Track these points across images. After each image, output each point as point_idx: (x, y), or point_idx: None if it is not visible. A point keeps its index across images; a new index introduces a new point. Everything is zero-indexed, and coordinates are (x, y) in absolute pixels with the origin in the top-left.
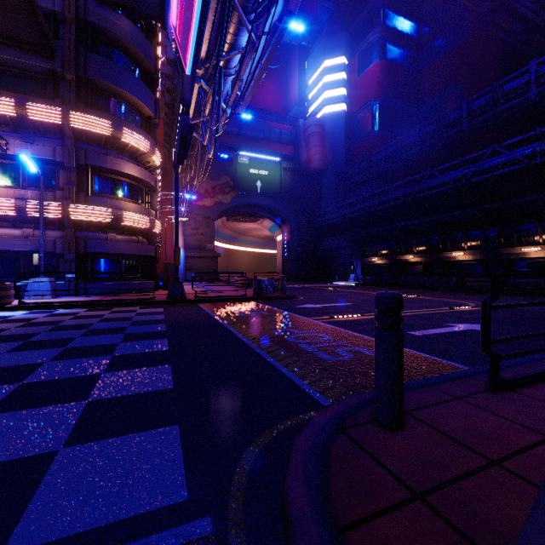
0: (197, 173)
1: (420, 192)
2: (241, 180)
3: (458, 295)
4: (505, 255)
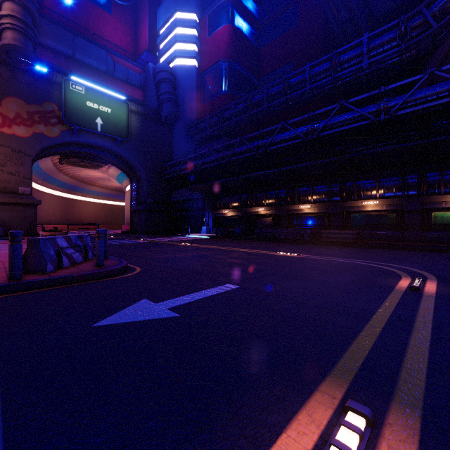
0: None
1: (272, 144)
2: (74, 112)
3: (327, 249)
4: (347, 208)
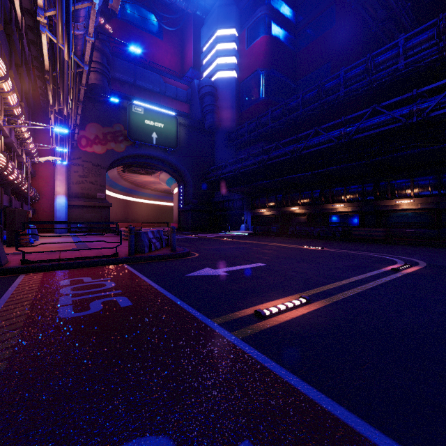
0: (65, 97)
1: (306, 148)
2: (135, 130)
3: (353, 245)
4: (381, 206)
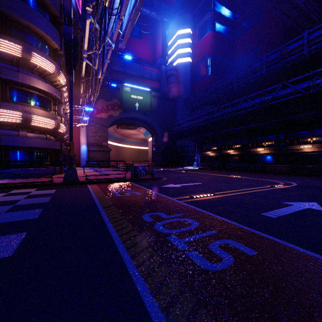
0: (92, 92)
1: (237, 111)
2: (125, 102)
3: (265, 175)
4: (289, 150)
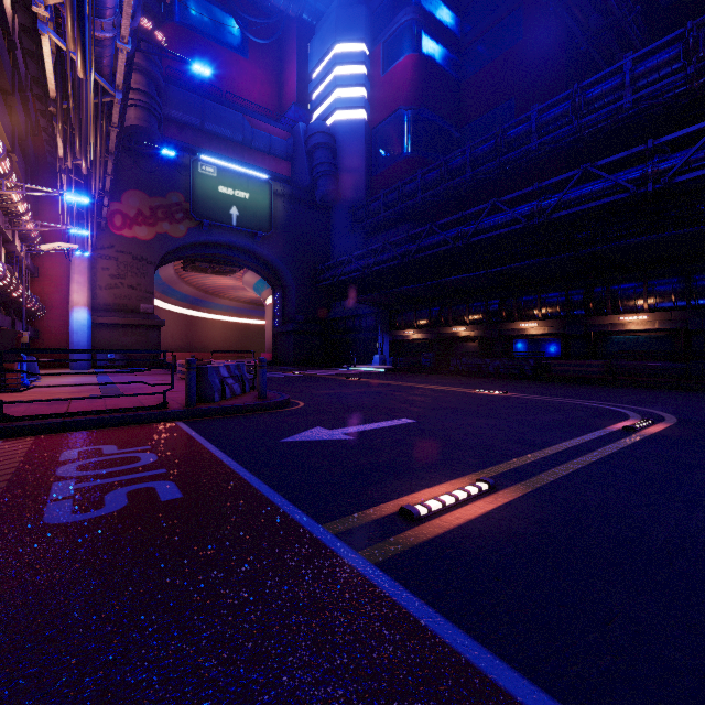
0: (83, 144)
1: (477, 233)
2: (204, 203)
3: (555, 387)
4: (596, 326)
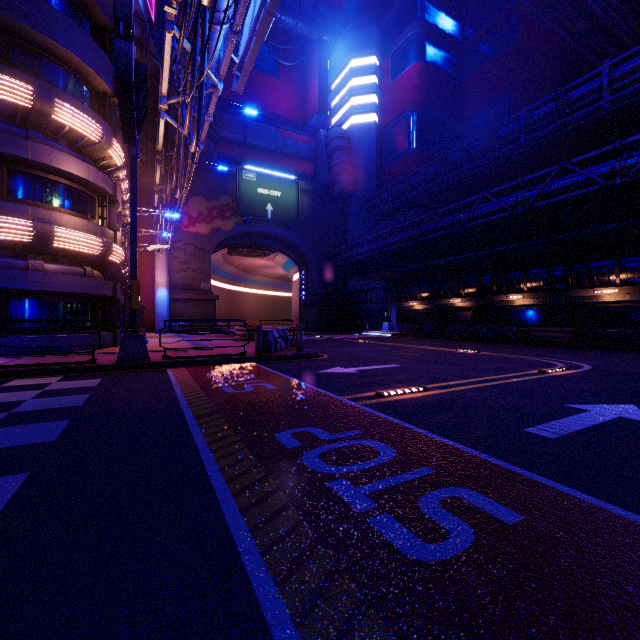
0: (179, 181)
1: (470, 220)
2: (246, 202)
3: (526, 349)
4: (574, 298)
